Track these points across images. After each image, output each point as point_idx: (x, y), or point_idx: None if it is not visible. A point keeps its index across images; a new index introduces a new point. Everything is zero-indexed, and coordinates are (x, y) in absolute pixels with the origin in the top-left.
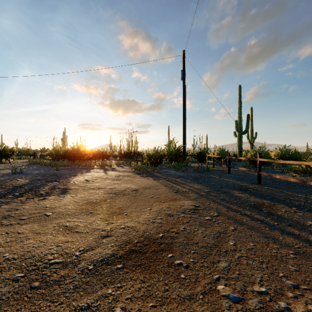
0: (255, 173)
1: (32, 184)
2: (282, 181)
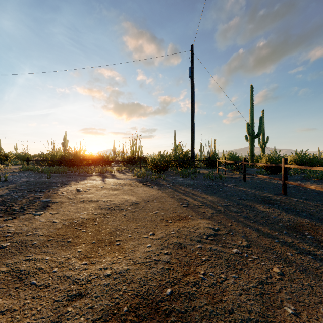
0: (273, 181)
1: (10, 195)
2: (309, 190)
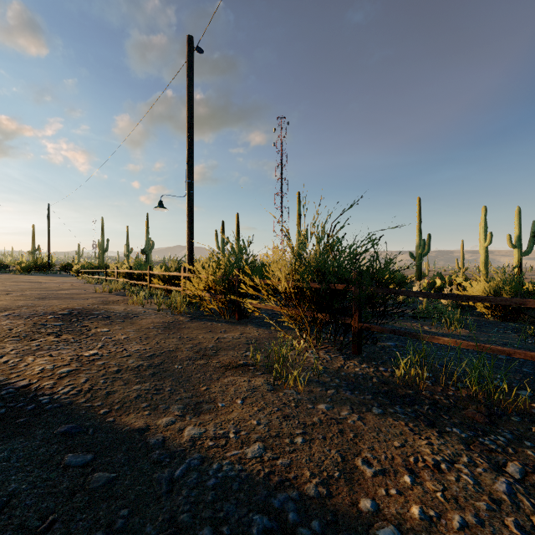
0: None
1: None
2: None
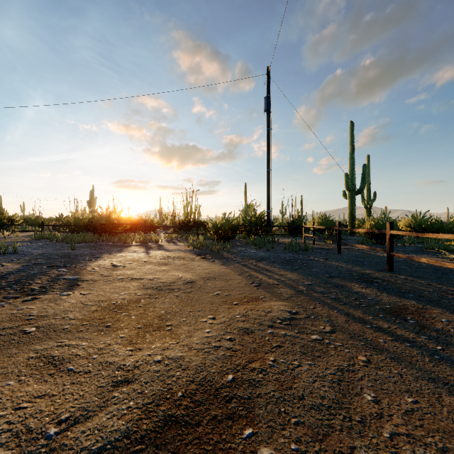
0: (379, 254)
1: (25, 271)
2: (424, 265)
